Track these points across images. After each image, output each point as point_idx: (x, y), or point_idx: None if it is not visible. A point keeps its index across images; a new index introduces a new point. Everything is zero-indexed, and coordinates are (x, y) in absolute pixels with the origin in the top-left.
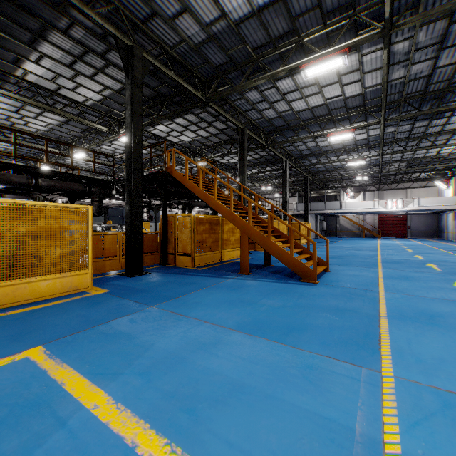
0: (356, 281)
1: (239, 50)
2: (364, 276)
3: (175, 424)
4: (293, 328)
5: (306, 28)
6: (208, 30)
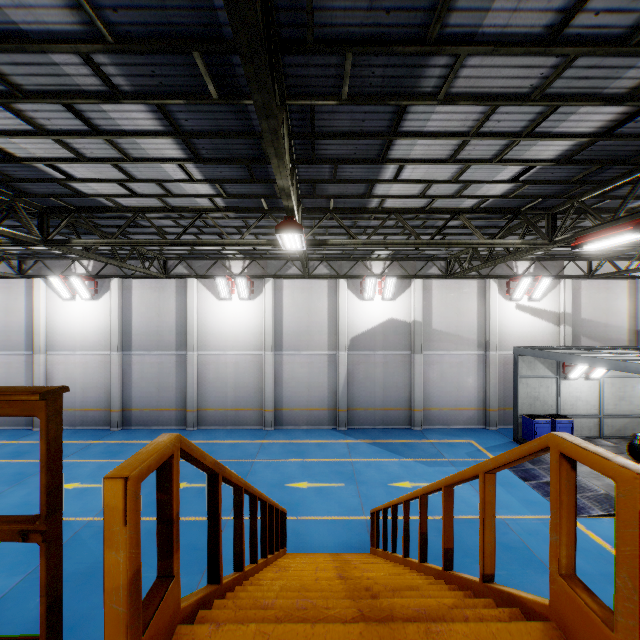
0: (336, 531)
1: (333, 74)
2: (301, 528)
3: (607, 554)
4: (505, 547)
5: (305, 166)
6: (456, 51)
